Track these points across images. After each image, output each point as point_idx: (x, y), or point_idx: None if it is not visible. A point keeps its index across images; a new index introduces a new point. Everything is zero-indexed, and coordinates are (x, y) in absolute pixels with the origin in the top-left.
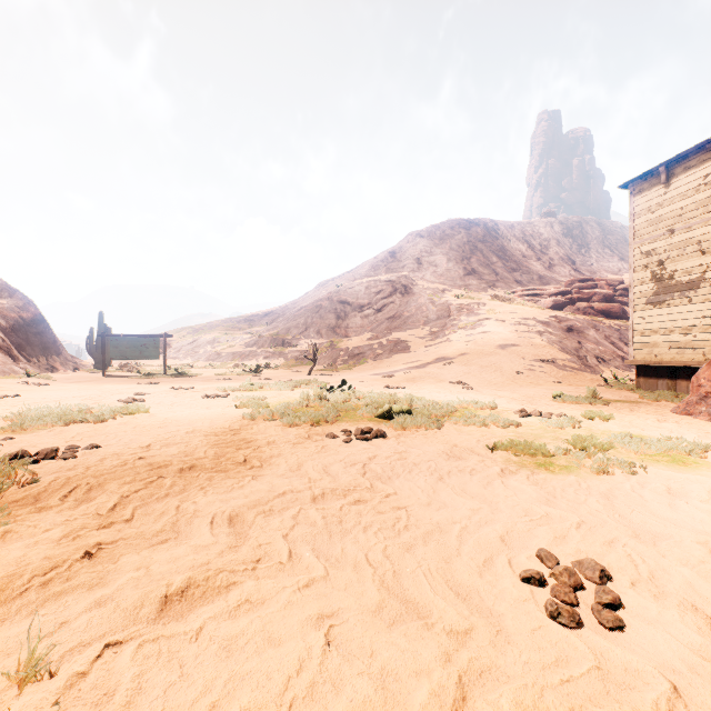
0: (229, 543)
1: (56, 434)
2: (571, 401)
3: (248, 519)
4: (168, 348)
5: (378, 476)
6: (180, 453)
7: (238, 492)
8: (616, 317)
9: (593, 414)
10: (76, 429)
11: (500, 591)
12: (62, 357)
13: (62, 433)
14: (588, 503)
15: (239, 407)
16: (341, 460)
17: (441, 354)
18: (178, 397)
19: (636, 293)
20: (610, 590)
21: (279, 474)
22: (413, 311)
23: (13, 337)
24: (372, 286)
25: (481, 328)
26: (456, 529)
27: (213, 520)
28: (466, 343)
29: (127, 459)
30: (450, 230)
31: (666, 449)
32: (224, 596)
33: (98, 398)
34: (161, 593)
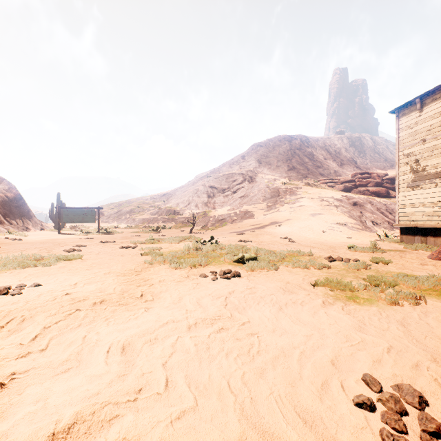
0: (118, 372)
1: (14, 275)
2: (360, 250)
3: (137, 347)
4: (102, 216)
5: (236, 307)
6: (96, 290)
7: (132, 323)
8: (383, 196)
9: (378, 260)
10: (29, 271)
11: (340, 418)
12: (33, 221)
13: (18, 274)
14: (390, 330)
15: (143, 254)
16: (210, 294)
17: (274, 220)
18: (104, 247)
19: (400, 181)
20: (431, 417)
21: (165, 307)
22: (256, 192)
23: (1, 208)
24: (230, 177)
25: (299, 203)
26: (296, 353)
27: (109, 349)
28: (289, 213)
29: (57, 295)
30: (279, 142)
31: (434, 286)
32: (106, 431)
33: (51, 248)
34: (49, 432)
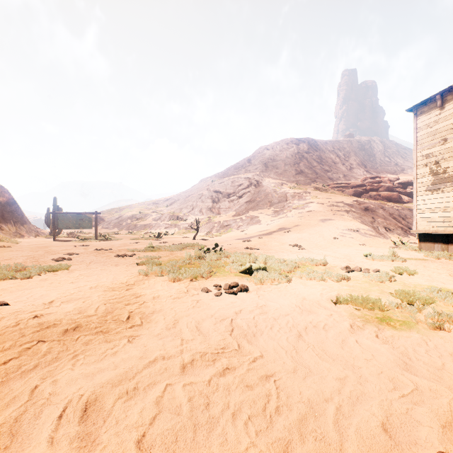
0: None
1: None
2: (378, 259)
3: (106, 406)
4: (102, 221)
5: (244, 333)
6: (75, 310)
7: (108, 361)
8: (395, 201)
9: (401, 270)
10: (2, 285)
11: None
12: (27, 227)
13: None
14: (447, 369)
15: (139, 264)
16: (212, 315)
17: (282, 226)
18: (97, 256)
19: (418, 184)
20: None
21: (155, 334)
22: (263, 197)
23: None
24: (236, 181)
25: (308, 208)
26: (330, 411)
27: (64, 412)
28: (298, 218)
29: (22, 318)
30: (286, 145)
31: None
32: None
33: (39, 257)
34: None
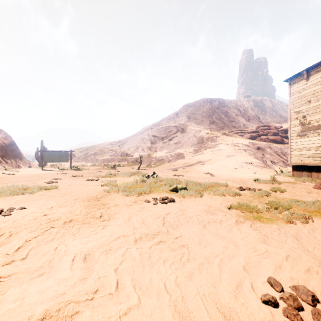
0: (80, 276)
1: (6, 201)
2: (263, 182)
3: (95, 256)
4: (74, 157)
5: (171, 224)
6: (67, 212)
7: (93, 237)
8: (279, 142)
9: (276, 189)
10: (18, 198)
11: (251, 313)
12: (23, 161)
13: (10, 200)
14: (287, 242)
15: (103, 185)
16: (152, 215)
17: (199, 160)
18: (74, 180)
19: (292, 131)
20: None
21: (118, 224)
22: (186, 140)
23: None
24: (167, 128)
25: (217, 147)
26: (216, 261)
27: (74, 258)
28: (210, 155)
29: (37, 216)
30: (203, 103)
31: (318, 208)
32: None
33: (35, 181)
34: None
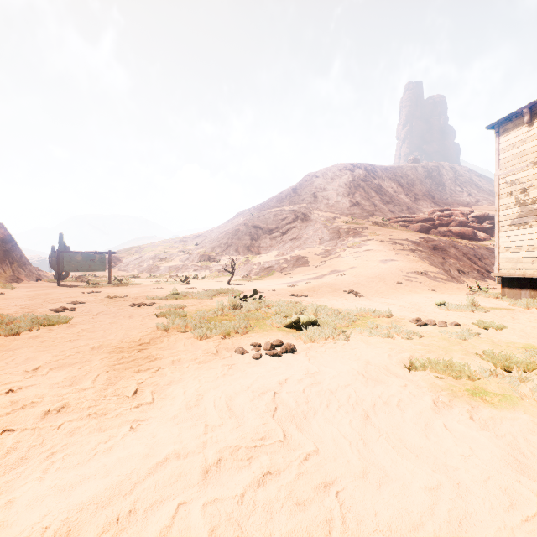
0: None
1: None
2: (454, 309)
3: None
4: (119, 262)
5: (291, 413)
6: (65, 381)
7: (97, 464)
8: (469, 238)
9: (486, 324)
10: None
11: None
12: (27, 269)
13: None
14: None
15: (159, 316)
16: (248, 387)
17: (334, 268)
18: (108, 305)
19: (501, 216)
20: None
21: (170, 417)
22: (311, 234)
23: None
24: (279, 214)
25: (365, 247)
26: None
27: None
28: (353, 259)
29: None
30: (339, 172)
31: None
32: None
33: (36, 306)
34: None
